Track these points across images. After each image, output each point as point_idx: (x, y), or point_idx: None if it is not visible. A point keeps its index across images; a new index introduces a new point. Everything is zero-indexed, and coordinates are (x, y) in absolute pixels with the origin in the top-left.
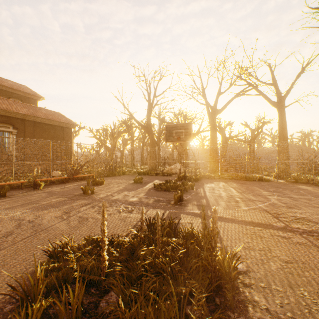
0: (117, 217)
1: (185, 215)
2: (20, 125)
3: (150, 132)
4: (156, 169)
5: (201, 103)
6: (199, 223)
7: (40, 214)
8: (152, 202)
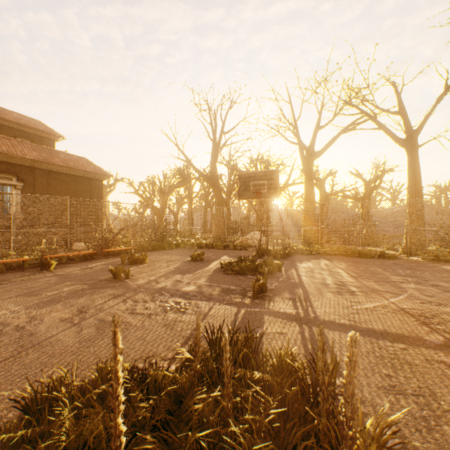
0: (161, 320)
1: (272, 318)
2: (27, 176)
3: (215, 186)
4: (225, 239)
5: (291, 142)
6: (297, 333)
7: (38, 314)
8: (218, 293)
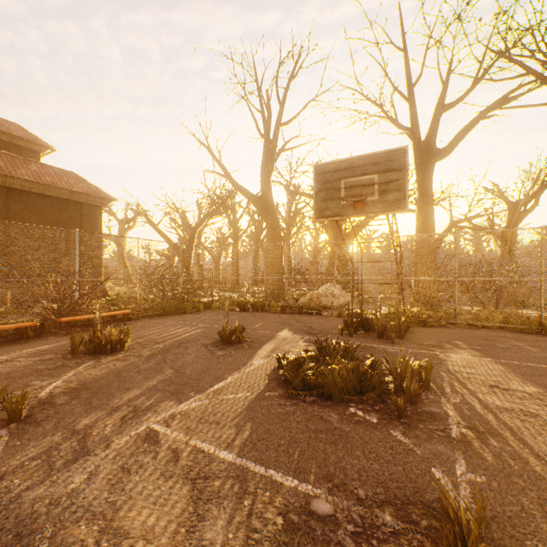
0: None
1: None
2: None
3: (268, 212)
4: (283, 295)
5: (400, 127)
6: None
7: None
8: None
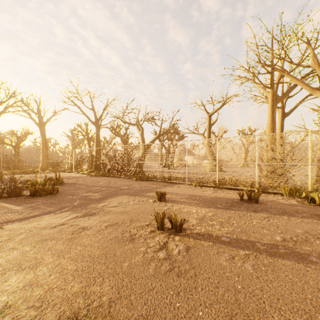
0: None
1: None
2: None
3: None
4: None
5: None
6: None
7: None
8: None
